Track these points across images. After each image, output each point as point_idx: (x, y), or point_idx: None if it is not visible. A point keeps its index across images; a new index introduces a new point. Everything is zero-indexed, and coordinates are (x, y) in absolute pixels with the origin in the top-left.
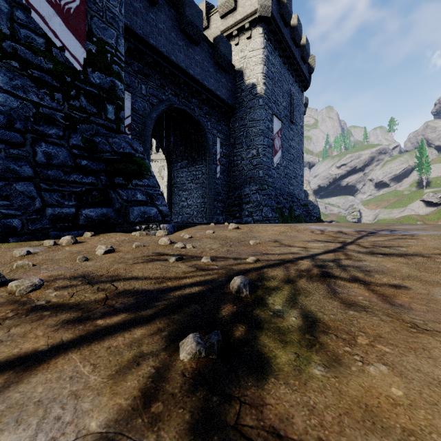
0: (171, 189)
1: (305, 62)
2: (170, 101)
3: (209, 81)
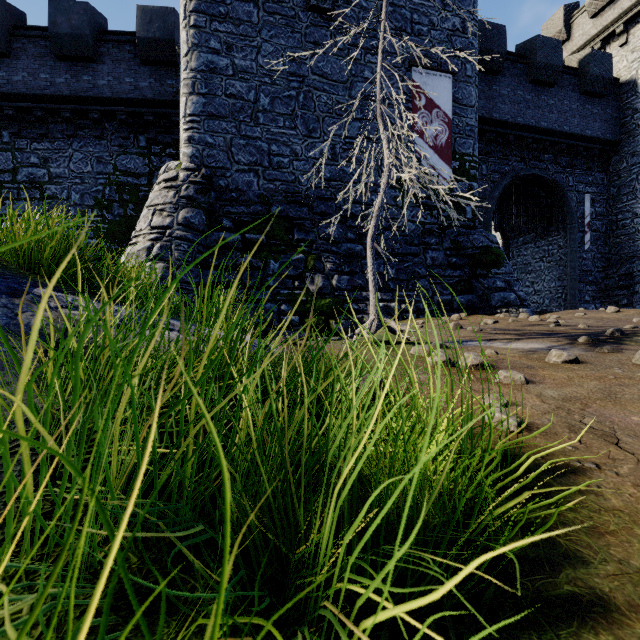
0: None
1: None
2: (514, 170)
3: (570, 123)
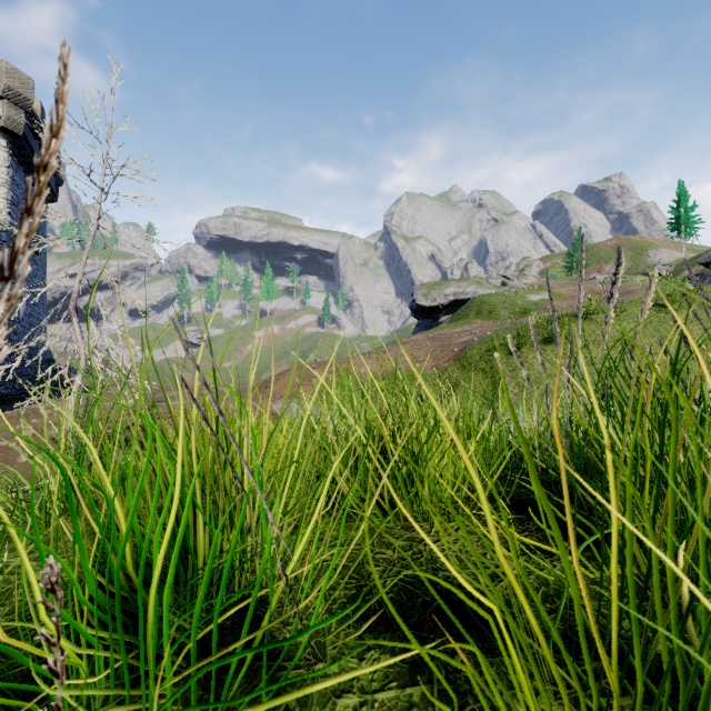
0: None
1: (54, 174)
2: None
3: None
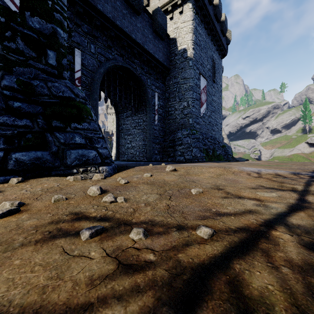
0: (118, 133)
1: (224, 35)
2: (116, 60)
3: (148, 46)
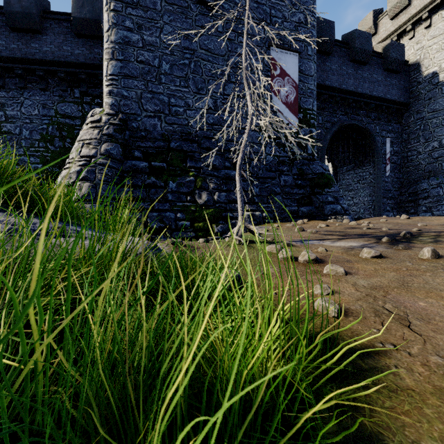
0: None
1: None
2: (340, 121)
3: (377, 90)
